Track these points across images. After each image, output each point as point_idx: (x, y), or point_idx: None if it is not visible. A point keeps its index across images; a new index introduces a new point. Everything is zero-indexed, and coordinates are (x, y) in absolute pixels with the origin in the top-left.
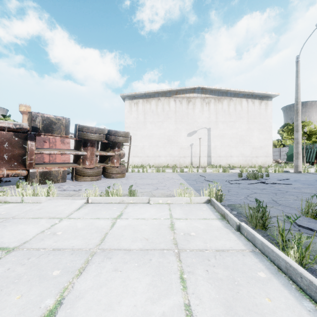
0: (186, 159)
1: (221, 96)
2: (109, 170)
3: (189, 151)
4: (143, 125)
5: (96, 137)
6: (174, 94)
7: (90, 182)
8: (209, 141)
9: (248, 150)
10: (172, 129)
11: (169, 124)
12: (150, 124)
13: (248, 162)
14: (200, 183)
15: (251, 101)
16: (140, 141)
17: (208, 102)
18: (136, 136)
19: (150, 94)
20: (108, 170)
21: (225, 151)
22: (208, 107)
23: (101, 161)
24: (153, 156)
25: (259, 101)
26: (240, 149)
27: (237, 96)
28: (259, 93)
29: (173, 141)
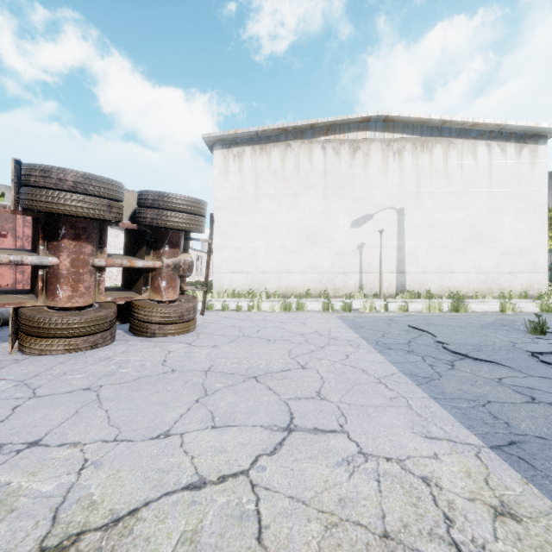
0: (349, 279)
1: (428, 136)
2: (142, 313)
3: (355, 261)
4: (253, 203)
5: (78, 206)
6: (321, 133)
7: (62, 356)
8: (400, 239)
9: (492, 258)
10: (318, 210)
11: (311, 199)
12: (269, 200)
13: (491, 285)
14: (449, 371)
15: (499, 147)
16: (248, 238)
17: (398, 151)
18: (239, 228)
19: (268, 135)
20: (139, 313)
21: (437, 260)
22: (399, 161)
23: (127, 285)
24: (276, 272)
25: (517, 145)
26: (472, 256)
27: (465, 136)
28: (519, 126)
29: (320, 239)
